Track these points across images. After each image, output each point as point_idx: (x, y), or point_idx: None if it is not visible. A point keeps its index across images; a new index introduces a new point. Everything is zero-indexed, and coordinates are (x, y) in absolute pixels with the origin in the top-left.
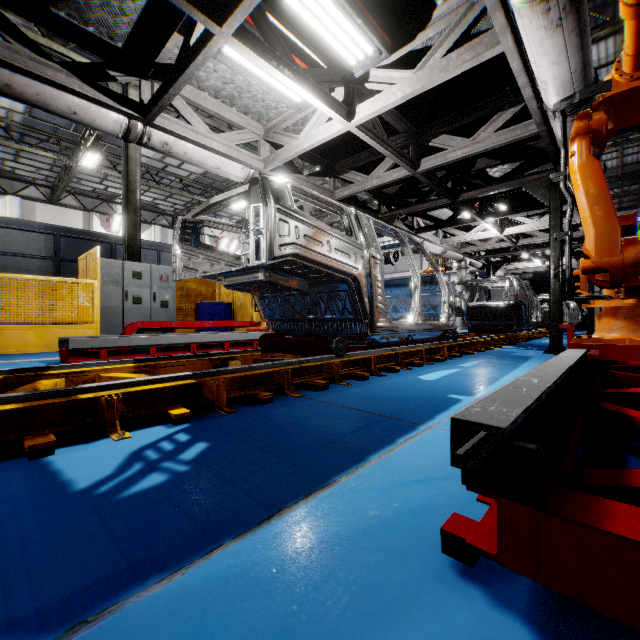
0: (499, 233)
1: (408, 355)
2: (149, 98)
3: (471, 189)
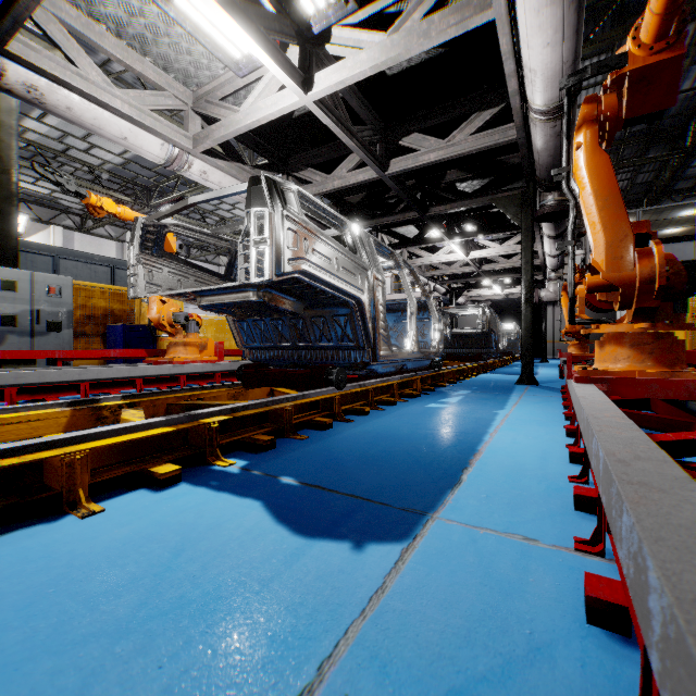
0: (465, 256)
1: (378, 391)
2: None
3: (441, 203)
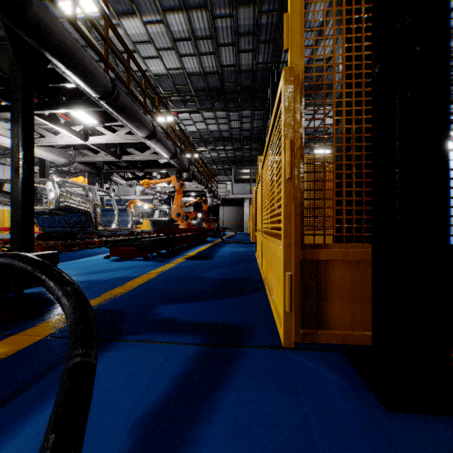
0: (168, 185)
1: None
2: None
3: (149, 168)
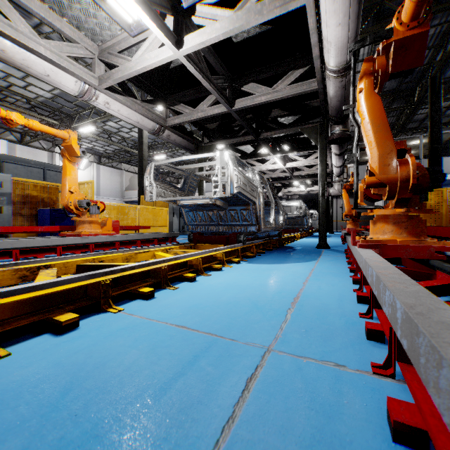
0: (283, 166)
1: (227, 254)
2: None
3: (268, 130)
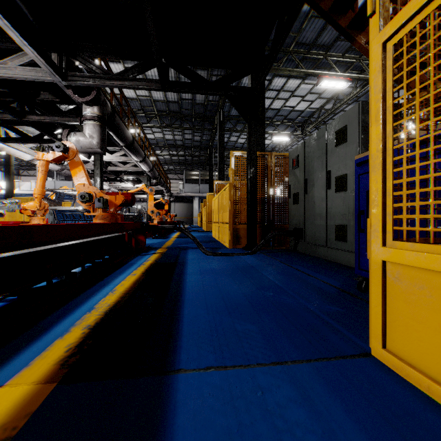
0: (133, 186)
1: None
2: (3, 133)
3: (124, 174)
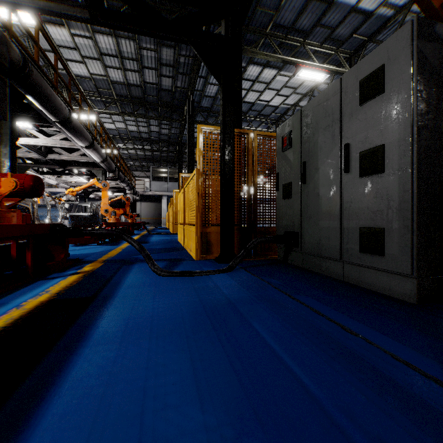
0: (88, 181)
1: None
2: None
3: (72, 166)
